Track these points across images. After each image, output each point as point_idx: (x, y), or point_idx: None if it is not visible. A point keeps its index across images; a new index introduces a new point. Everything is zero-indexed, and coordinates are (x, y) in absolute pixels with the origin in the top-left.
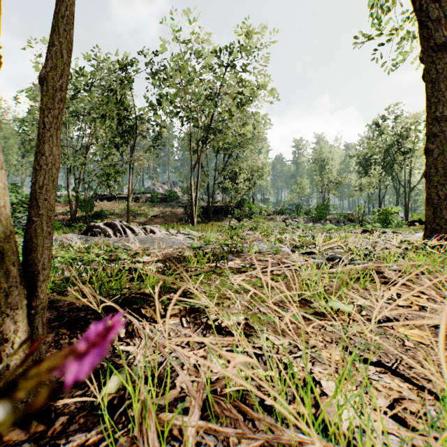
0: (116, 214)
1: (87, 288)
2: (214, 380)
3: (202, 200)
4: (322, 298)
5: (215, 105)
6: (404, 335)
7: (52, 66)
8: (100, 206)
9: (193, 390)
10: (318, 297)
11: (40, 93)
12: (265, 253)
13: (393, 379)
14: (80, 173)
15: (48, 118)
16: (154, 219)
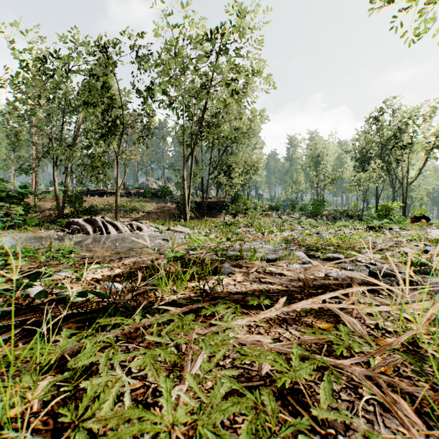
0: (107, 209)
1: None
2: None
3: (197, 196)
4: None
5: (209, 93)
6: None
7: None
8: (90, 201)
9: None
10: None
11: (23, 82)
12: (278, 262)
13: None
14: (67, 167)
15: None
16: (145, 215)
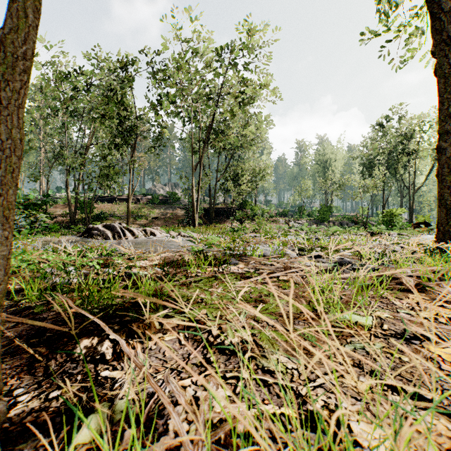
0: (117, 215)
1: (69, 300)
2: (216, 421)
3: (204, 202)
4: (338, 310)
5: (217, 104)
6: (437, 355)
7: (13, 28)
8: (100, 208)
9: (190, 443)
10: (334, 308)
11: (38, 93)
12: (270, 256)
13: (438, 418)
14: (80, 174)
15: (6, 92)
16: (154, 221)
